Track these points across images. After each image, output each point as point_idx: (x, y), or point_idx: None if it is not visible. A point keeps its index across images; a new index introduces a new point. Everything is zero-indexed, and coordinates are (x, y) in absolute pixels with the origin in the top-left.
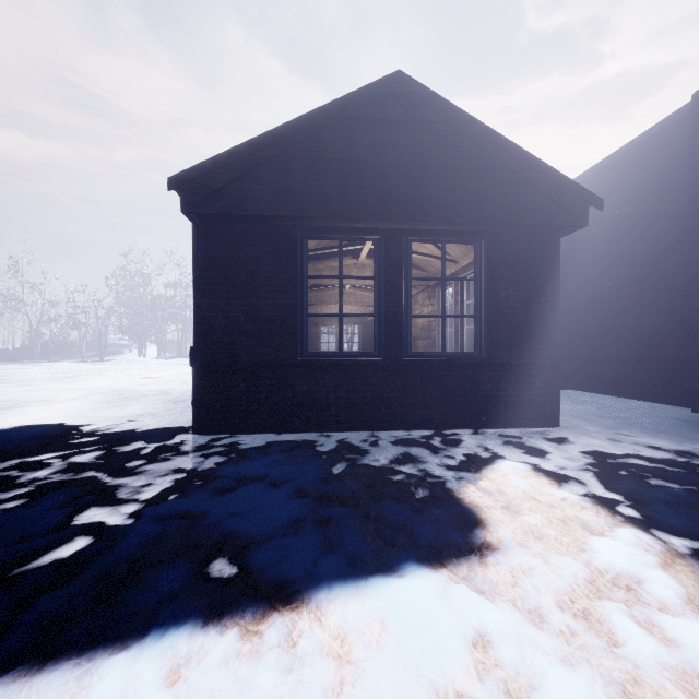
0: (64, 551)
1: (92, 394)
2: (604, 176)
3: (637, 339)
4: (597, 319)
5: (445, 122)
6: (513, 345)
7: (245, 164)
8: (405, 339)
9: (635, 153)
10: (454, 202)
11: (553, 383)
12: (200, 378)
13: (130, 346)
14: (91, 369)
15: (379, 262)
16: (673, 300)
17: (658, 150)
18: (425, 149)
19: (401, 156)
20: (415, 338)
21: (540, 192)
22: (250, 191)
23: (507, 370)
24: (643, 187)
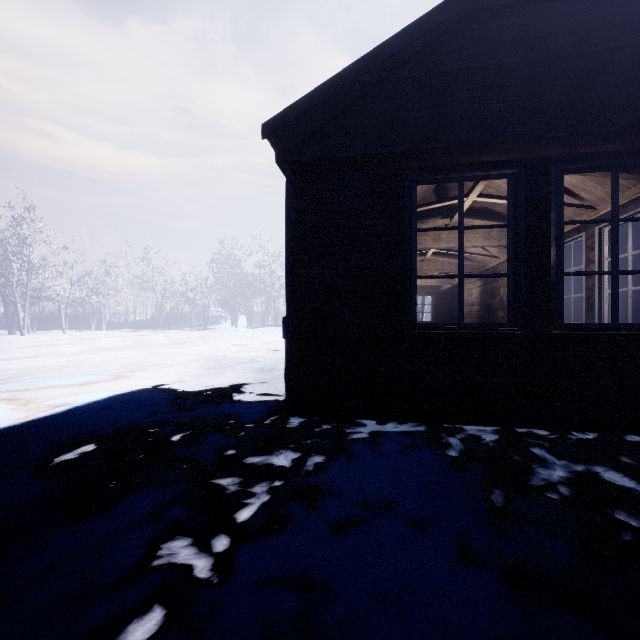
0: (129, 636)
1: (195, 360)
2: None
3: None
4: None
5: None
6: None
7: (346, 95)
8: (556, 305)
9: None
10: None
11: None
12: (293, 352)
13: (226, 317)
14: (197, 336)
15: (515, 204)
16: None
17: None
18: (600, 29)
19: (560, 48)
20: None
21: None
22: (352, 128)
23: None
24: None
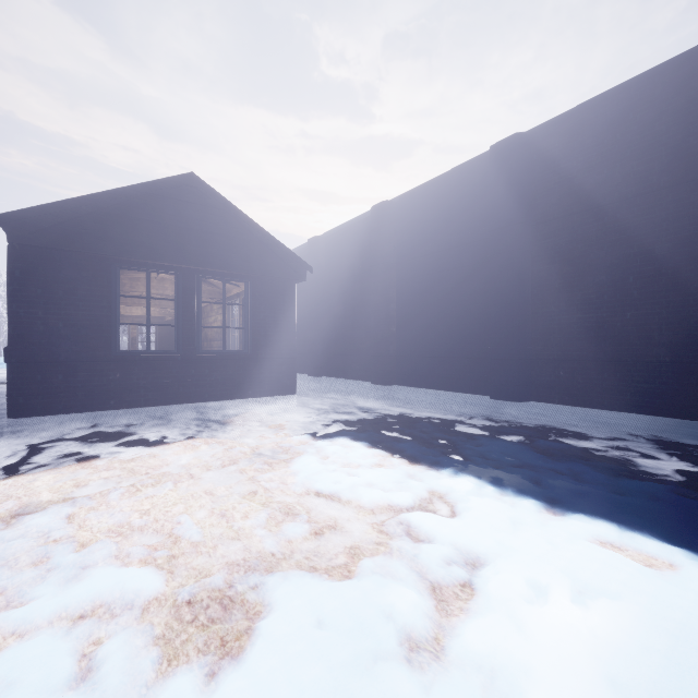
0: None
1: None
2: (339, 237)
3: (353, 342)
4: (336, 329)
5: (223, 209)
6: (269, 346)
7: (69, 213)
8: (198, 342)
9: (352, 228)
10: (230, 259)
11: (292, 369)
12: (17, 372)
13: None
14: None
15: (178, 290)
16: (367, 321)
17: (361, 231)
18: (210, 223)
19: (194, 225)
20: (211, 339)
21: (281, 259)
22: (74, 233)
23: (265, 362)
24: (356, 251)
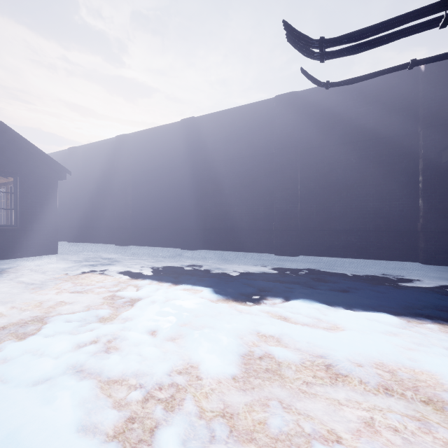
0: None
1: None
2: (93, 150)
3: (103, 220)
4: (91, 211)
5: None
6: (35, 222)
7: None
8: None
9: (103, 146)
10: (1, 160)
11: (54, 237)
12: None
13: None
14: None
15: None
16: (113, 206)
17: (109, 149)
18: None
19: None
20: None
21: (45, 164)
22: None
23: (32, 232)
24: (105, 161)
